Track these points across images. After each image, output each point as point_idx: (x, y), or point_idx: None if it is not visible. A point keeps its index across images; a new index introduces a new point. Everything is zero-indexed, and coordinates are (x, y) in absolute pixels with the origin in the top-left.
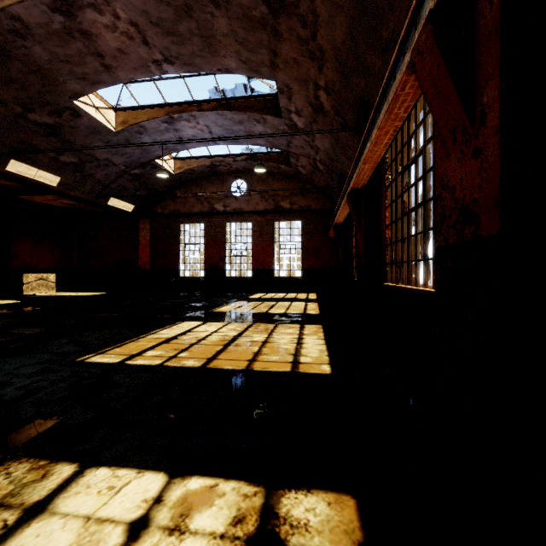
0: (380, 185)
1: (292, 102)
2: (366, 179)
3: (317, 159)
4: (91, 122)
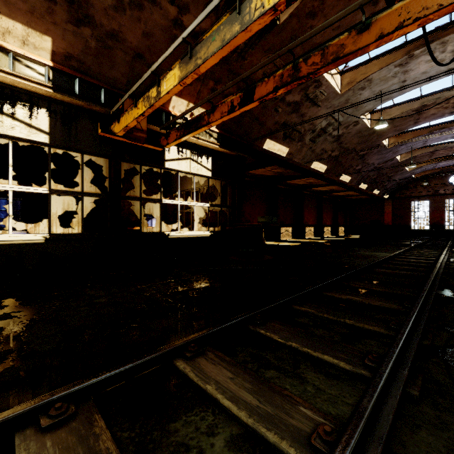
0: None
1: None
2: None
3: None
4: (403, 171)
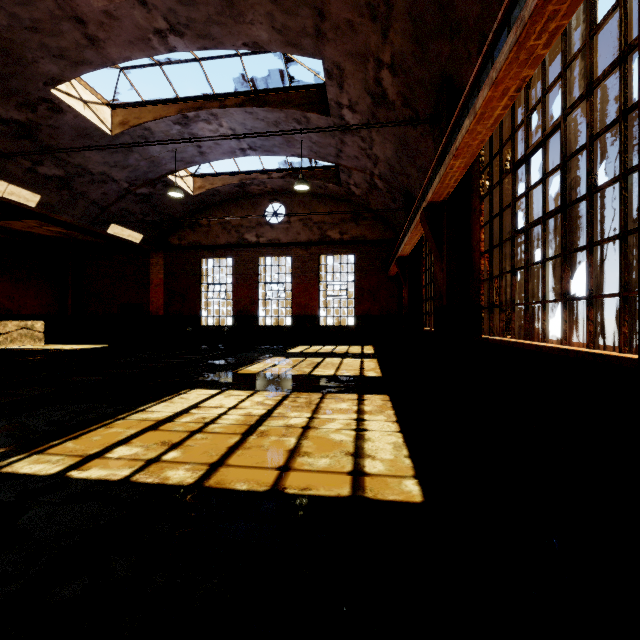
0: (471, 196)
1: (344, 92)
2: (452, 186)
3: (376, 173)
4: (78, 121)
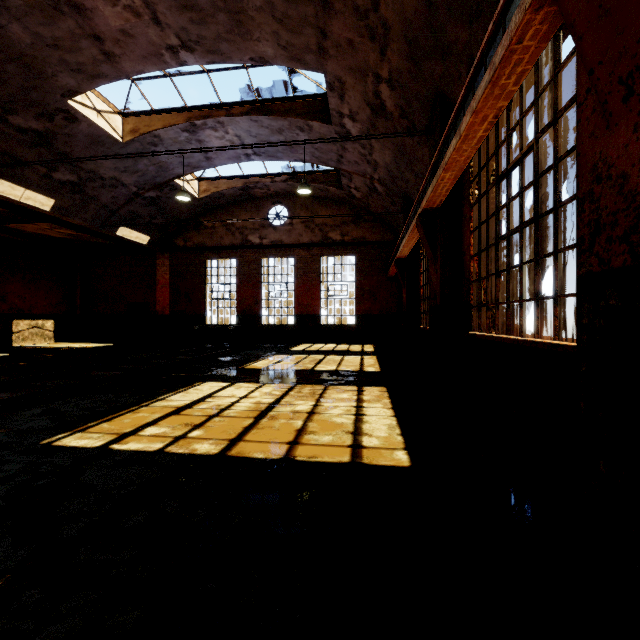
0: (462, 204)
1: (345, 102)
2: (444, 195)
3: (375, 177)
4: (92, 129)
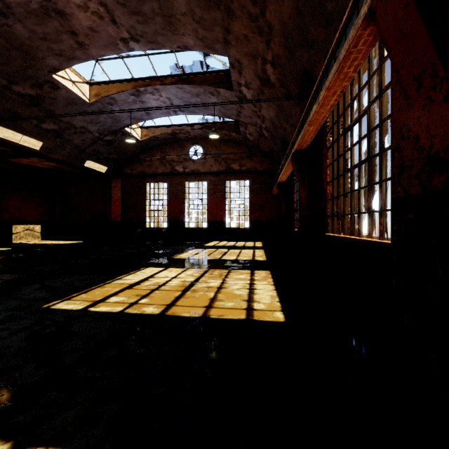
0: (322, 146)
1: (242, 76)
2: (309, 141)
3: (263, 127)
4: (68, 94)
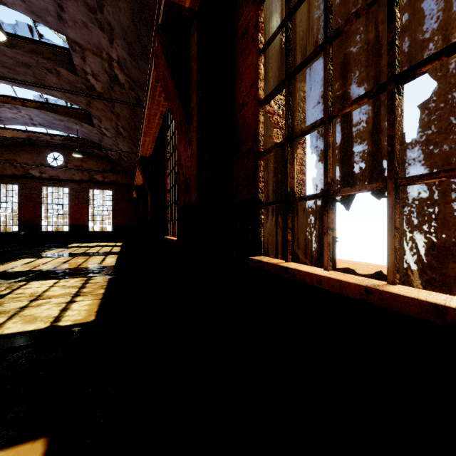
0: None
1: (102, 124)
2: (141, 183)
3: (122, 154)
4: None
